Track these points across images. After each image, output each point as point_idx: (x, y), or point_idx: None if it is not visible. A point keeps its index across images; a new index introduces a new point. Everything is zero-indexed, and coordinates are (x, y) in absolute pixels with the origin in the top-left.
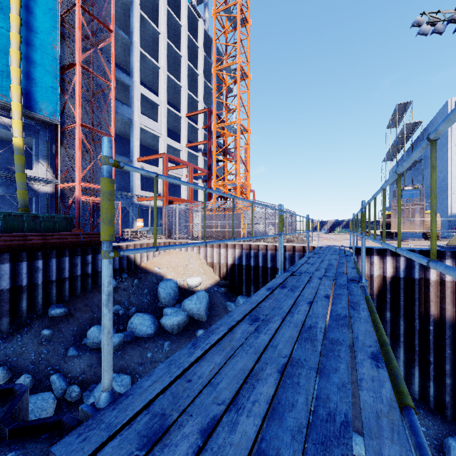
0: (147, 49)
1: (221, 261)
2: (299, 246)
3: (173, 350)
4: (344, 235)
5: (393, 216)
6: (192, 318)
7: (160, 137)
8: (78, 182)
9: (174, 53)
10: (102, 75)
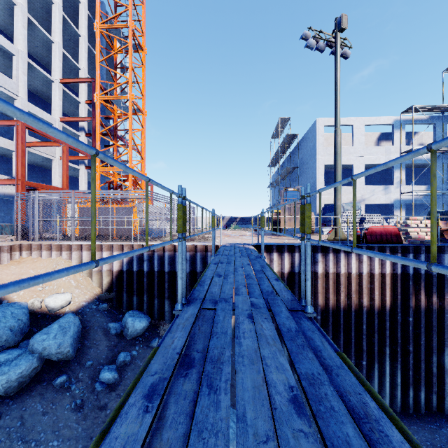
0: None
1: (104, 267)
2: (201, 246)
3: (4, 428)
4: (240, 231)
5: (282, 214)
6: (49, 360)
7: (16, 99)
8: None
9: None
10: None
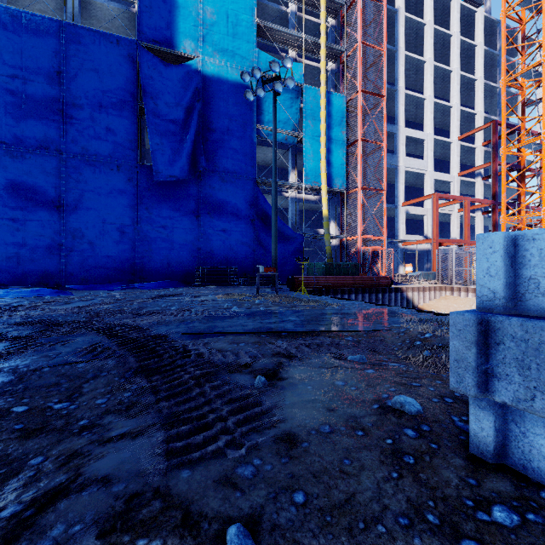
0: (409, 83)
1: None
2: None
3: None
4: None
5: None
6: None
7: (426, 173)
8: (360, 235)
9: (441, 72)
10: (372, 135)
